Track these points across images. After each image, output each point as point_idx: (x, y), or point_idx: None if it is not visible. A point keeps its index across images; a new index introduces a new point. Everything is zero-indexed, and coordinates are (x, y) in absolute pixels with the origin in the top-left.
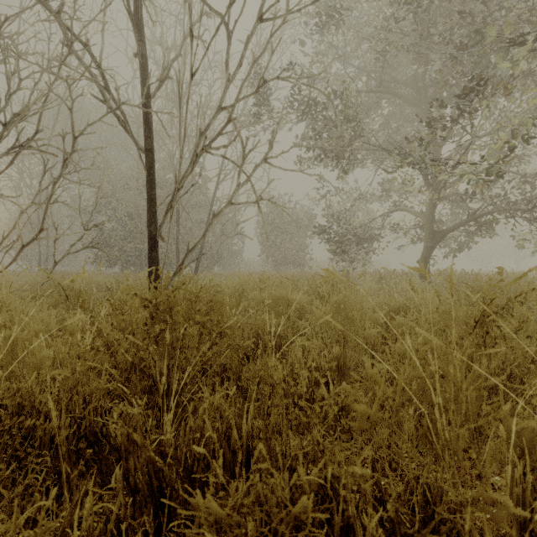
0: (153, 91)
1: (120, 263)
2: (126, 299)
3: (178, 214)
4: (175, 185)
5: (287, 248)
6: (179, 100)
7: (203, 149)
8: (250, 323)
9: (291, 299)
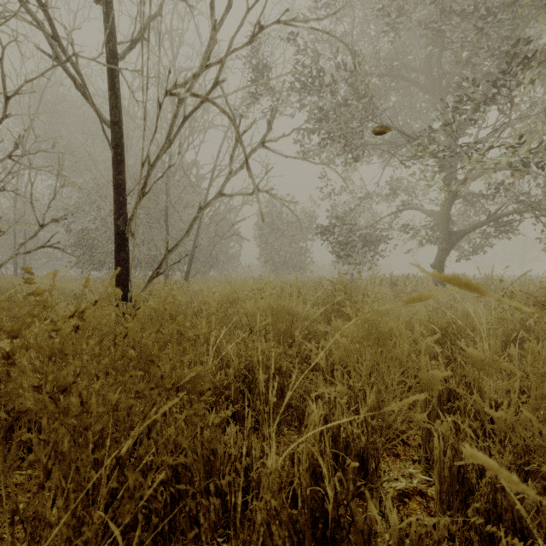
0: (123, 51)
1: (106, 267)
2: (57, 317)
3: (167, 213)
4: (148, 167)
5: (287, 252)
6: (141, 37)
7: (166, 92)
8: (239, 352)
9: (296, 313)
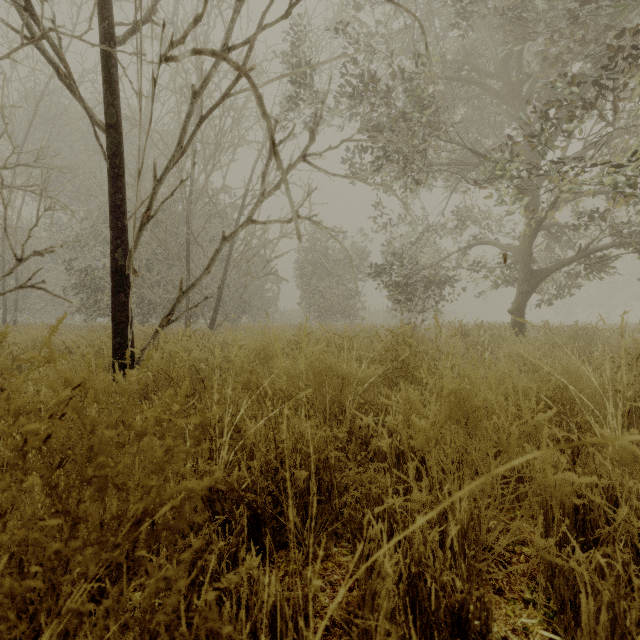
0: (122, 35)
1: None
2: (8, 384)
3: (188, 247)
4: (154, 183)
5: (333, 295)
6: None
7: (161, 58)
8: (267, 433)
9: (348, 375)
